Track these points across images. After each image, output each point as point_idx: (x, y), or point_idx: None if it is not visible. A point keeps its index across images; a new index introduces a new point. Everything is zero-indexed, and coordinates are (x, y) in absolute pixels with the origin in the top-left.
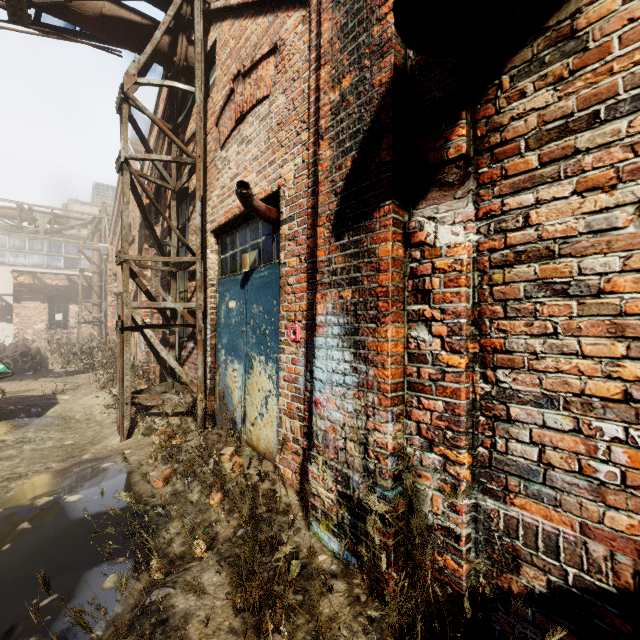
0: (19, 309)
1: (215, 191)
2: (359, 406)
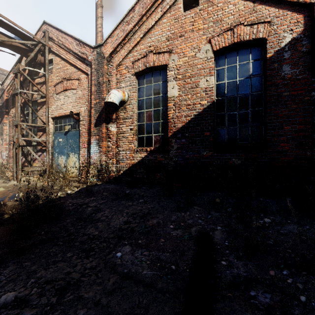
0: None
1: (53, 106)
2: (99, 155)
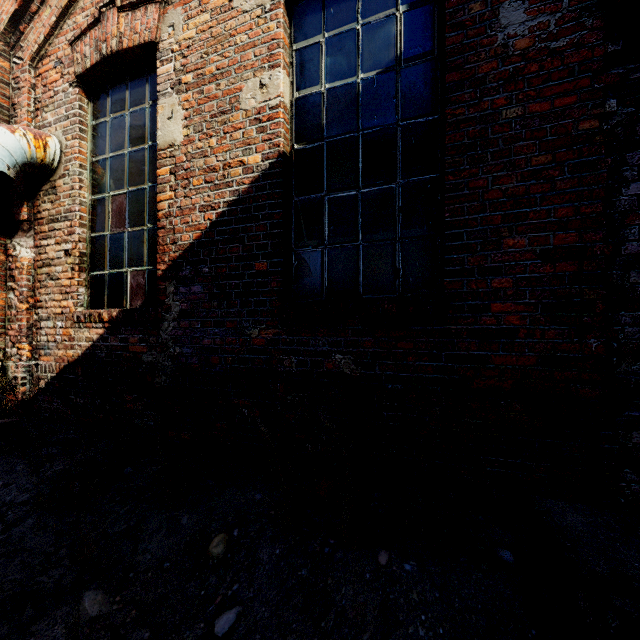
0: None
1: None
2: None
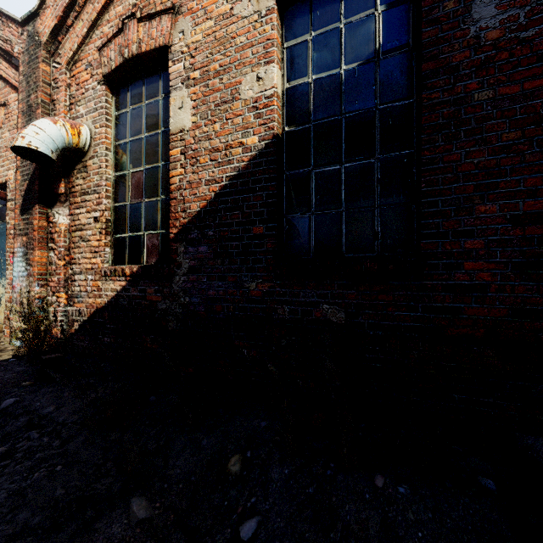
0: None
1: None
2: (28, 283)
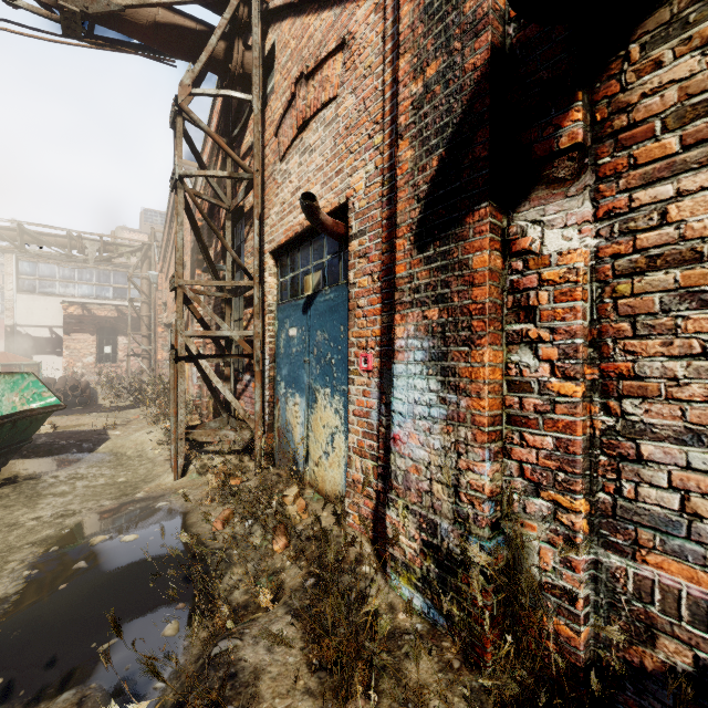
0: (69, 341)
1: (274, 208)
2: (448, 442)
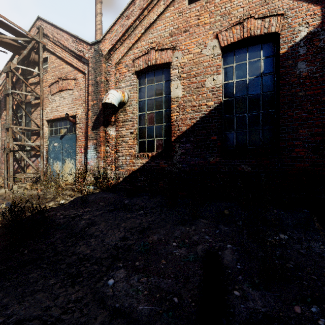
0: None
1: (48, 108)
2: (97, 161)
